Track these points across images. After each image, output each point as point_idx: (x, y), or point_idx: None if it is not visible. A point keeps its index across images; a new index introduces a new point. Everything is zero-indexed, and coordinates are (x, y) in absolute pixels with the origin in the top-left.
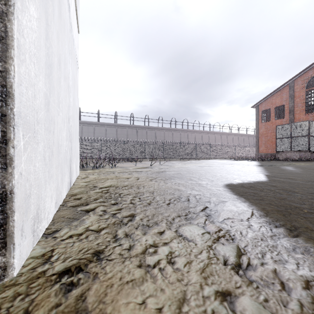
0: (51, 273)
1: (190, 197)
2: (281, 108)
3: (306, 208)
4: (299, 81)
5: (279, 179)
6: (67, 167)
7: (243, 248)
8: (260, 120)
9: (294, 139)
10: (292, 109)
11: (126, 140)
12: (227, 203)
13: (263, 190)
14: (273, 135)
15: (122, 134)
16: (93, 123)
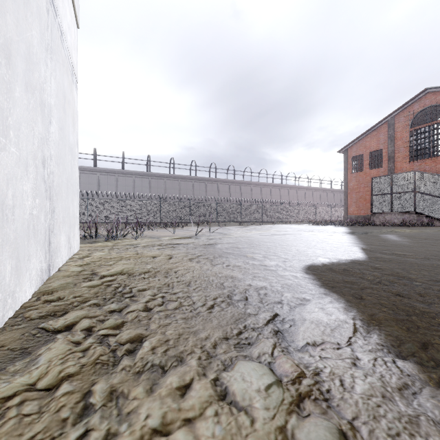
0: None
1: (250, 293)
2: (377, 154)
3: (439, 313)
4: (401, 117)
5: (382, 256)
6: (38, 244)
7: (350, 431)
8: (350, 170)
9: (395, 196)
10: (392, 155)
11: (164, 196)
12: (310, 304)
13: (363, 276)
14: (367, 190)
15: (158, 188)
16: (116, 172)
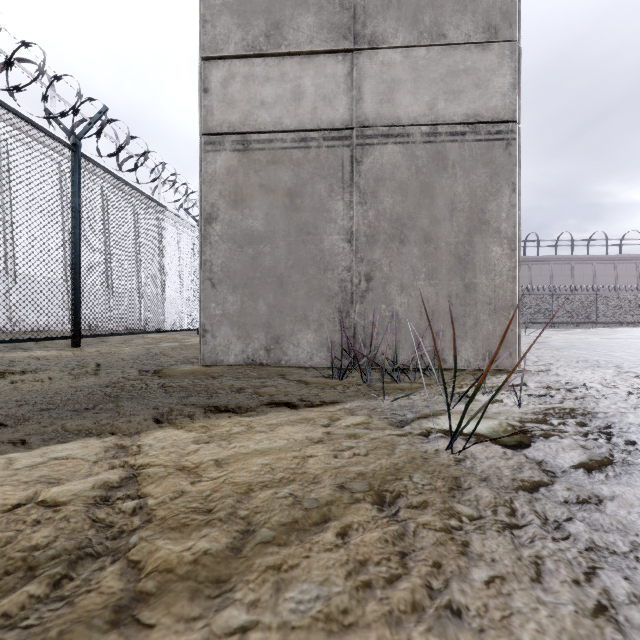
0: (533, 370)
1: (599, 360)
2: None
3: None
4: None
5: None
6: None
7: None
8: None
9: None
10: None
11: None
12: None
13: None
14: None
15: None
16: None
